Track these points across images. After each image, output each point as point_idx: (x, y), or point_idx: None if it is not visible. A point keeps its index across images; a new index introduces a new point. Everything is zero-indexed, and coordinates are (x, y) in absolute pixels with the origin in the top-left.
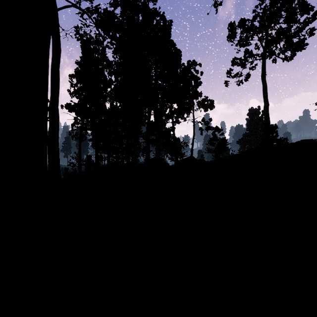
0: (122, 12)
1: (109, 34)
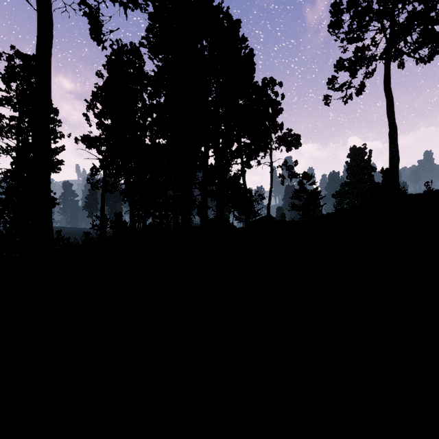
0: None
1: (136, 3)
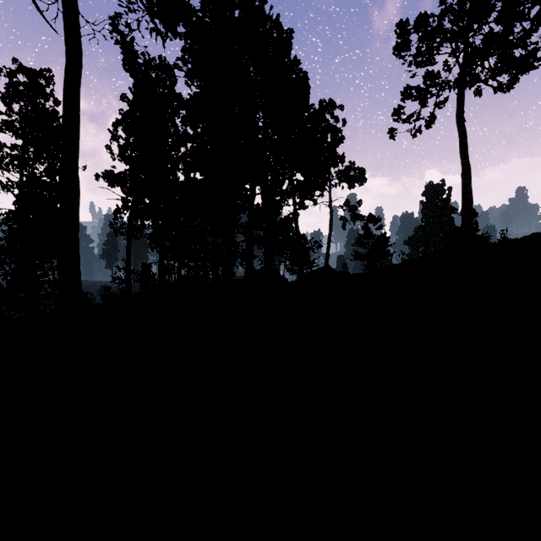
0: (203, 3)
1: (175, 32)
